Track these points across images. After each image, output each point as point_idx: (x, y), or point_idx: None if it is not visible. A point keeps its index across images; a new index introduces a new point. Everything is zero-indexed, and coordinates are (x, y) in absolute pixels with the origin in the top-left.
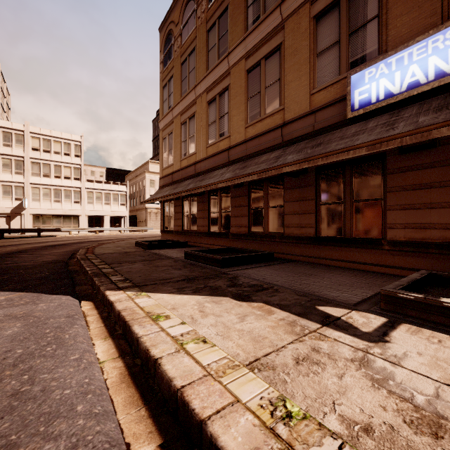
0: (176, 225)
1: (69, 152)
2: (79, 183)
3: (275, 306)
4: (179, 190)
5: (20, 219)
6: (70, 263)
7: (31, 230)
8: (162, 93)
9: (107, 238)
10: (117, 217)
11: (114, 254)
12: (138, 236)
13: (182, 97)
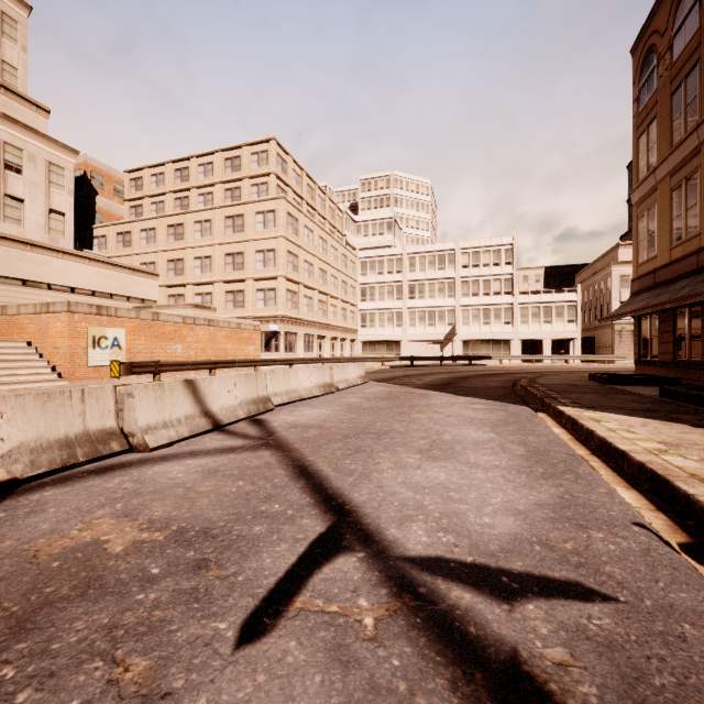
0: (662, 352)
1: (498, 261)
2: (510, 298)
3: None
4: (663, 299)
5: (451, 345)
6: (515, 390)
7: (464, 357)
8: (636, 148)
9: (549, 370)
10: (562, 341)
11: (561, 385)
12: (595, 369)
13: (672, 148)
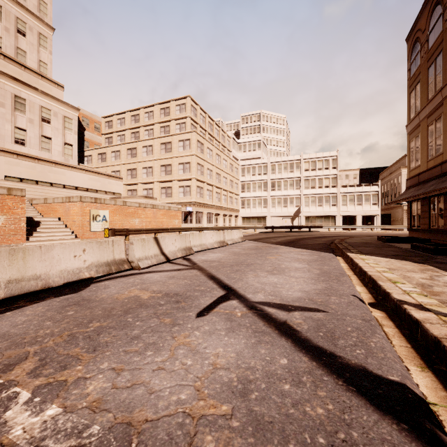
0: (423, 223)
1: (328, 167)
2: (335, 190)
3: (433, 266)
4: (420, 192)
5: (298, 219)
6: (331, 245)
7: (305, 227)
8: (409, 99)
9: (357, 234)
10: (369, 216)
11: (357, 243)
12: (388, 234)
13: (428, 101)
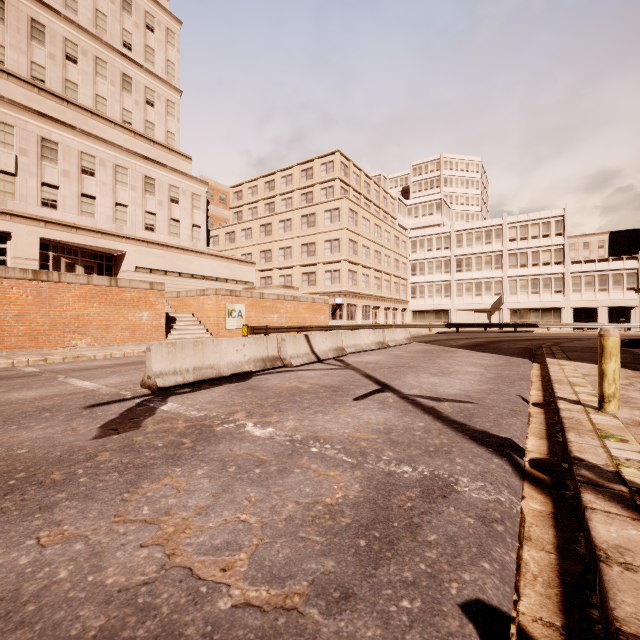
0: None
1: (548, 233)
2: (561, 268)
3: None
4: None
5: (498, 314)
6: (536, 350)
7: (508, 325)
8: None
9: (593, 337)
10: (622, 308)
11: (577, 347)
12: None
13: None
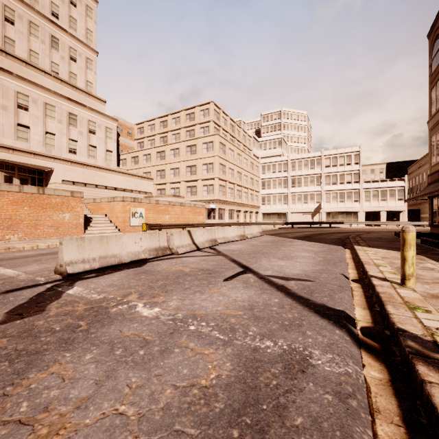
0: None
1: (350, 162)
2: (358, 185)
3: (426, 256)
4: (437, 188)
5: (318, 215)
6: (345, 240)
7: (325, 223)
8: (430, 96)
9: (379, 230)
10: (394, 212)
11: (371, 238)
12: None
13: None
